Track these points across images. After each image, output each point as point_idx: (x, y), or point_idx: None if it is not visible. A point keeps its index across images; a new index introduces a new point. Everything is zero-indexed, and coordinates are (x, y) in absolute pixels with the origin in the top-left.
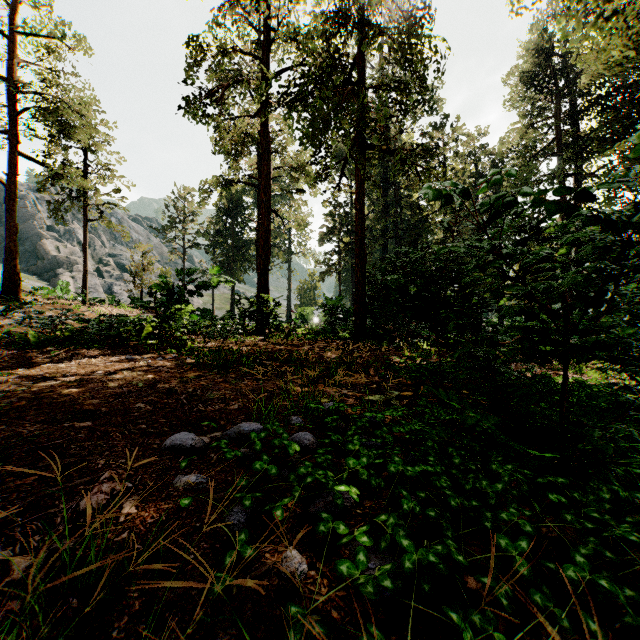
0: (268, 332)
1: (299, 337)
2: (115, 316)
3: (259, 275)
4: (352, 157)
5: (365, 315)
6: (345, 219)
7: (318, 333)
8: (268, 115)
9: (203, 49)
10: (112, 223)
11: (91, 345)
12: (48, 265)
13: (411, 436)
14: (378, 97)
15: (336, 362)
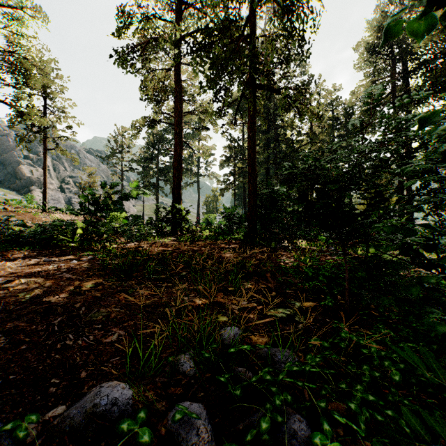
0: (180, 234)
1: (203, 238)
2: (53, 221)
3: (173, 189)
4: (245, 96)
5: (256, 221)
6: (238, 150)
7: (218, 235)
8: (178, 59)
9: (130, 14)
10: (65, 151)
11: (25, 246)
12: (24, 183)
13: (375, 445)
14: (267, 42)
15: (234, 263)
